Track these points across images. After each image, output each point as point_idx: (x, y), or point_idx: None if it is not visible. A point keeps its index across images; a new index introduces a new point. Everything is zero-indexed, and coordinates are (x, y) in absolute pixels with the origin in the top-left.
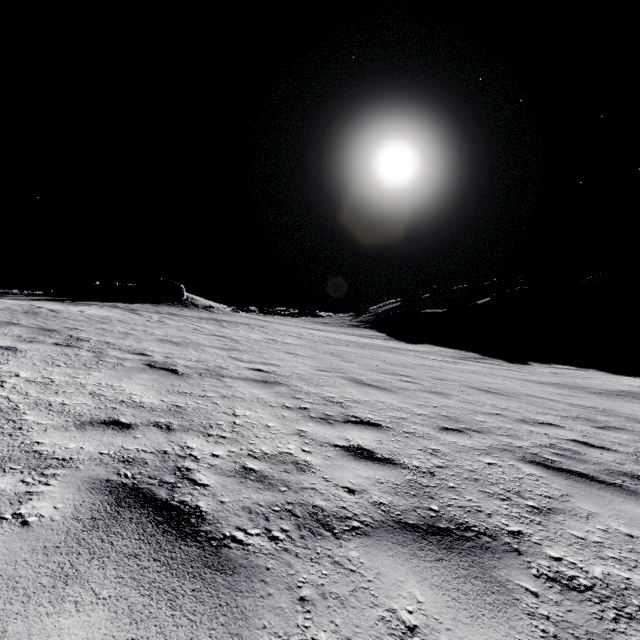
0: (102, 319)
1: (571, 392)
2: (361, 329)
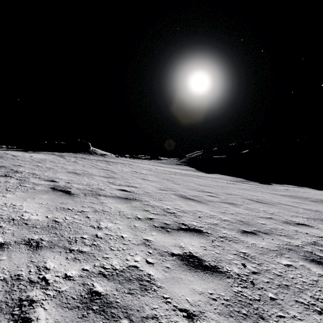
0: (40, 160)
1: (300, 201)
2: (182, 166)
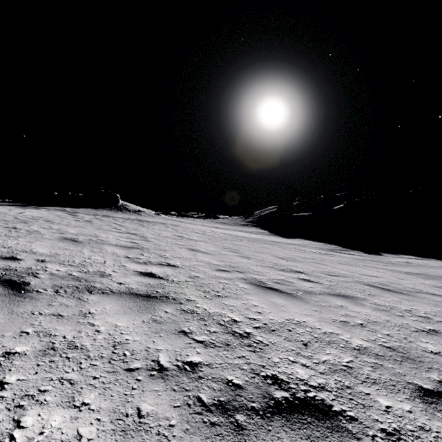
0: (30, 219)
1: (441, 283)
2: (249, 227)
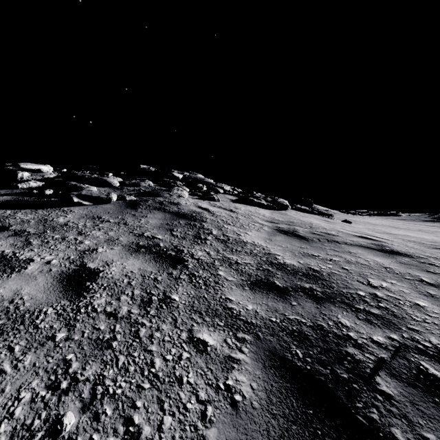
0: None
1: None
2: (432, 223)
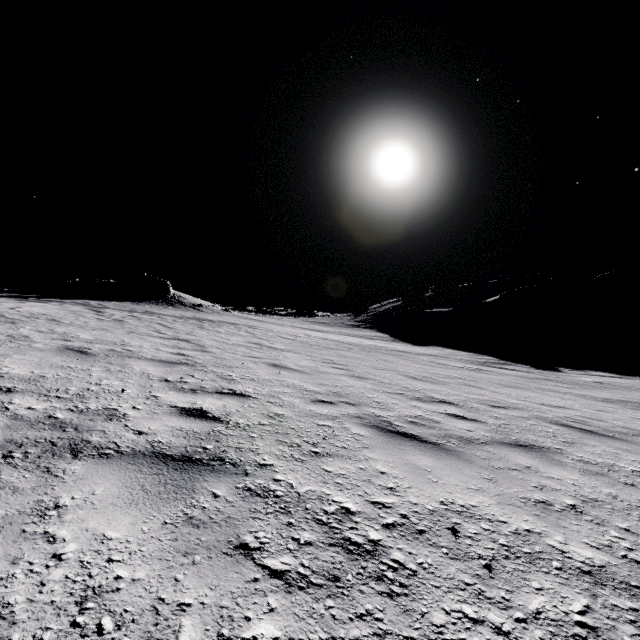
0: (24, 317)
1: None
2: (362, 329)
